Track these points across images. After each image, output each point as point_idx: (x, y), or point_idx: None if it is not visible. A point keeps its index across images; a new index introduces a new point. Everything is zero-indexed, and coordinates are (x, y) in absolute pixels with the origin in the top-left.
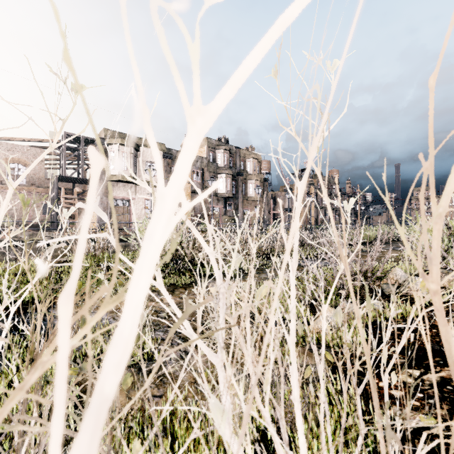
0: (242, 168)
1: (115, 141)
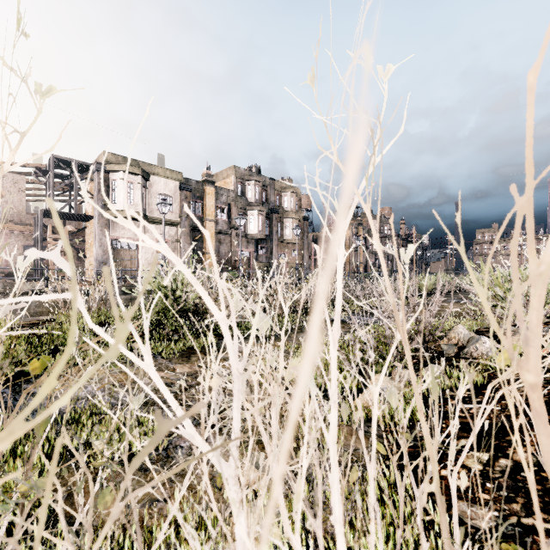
0: (277, 204)
1: (119, 168)
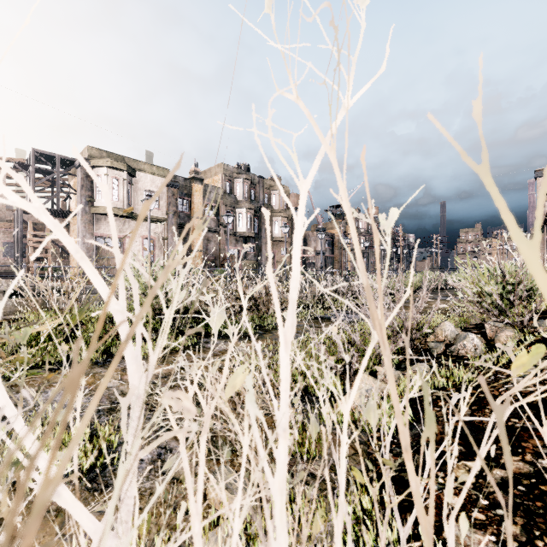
0: (266, 202)
1: (103, 163)
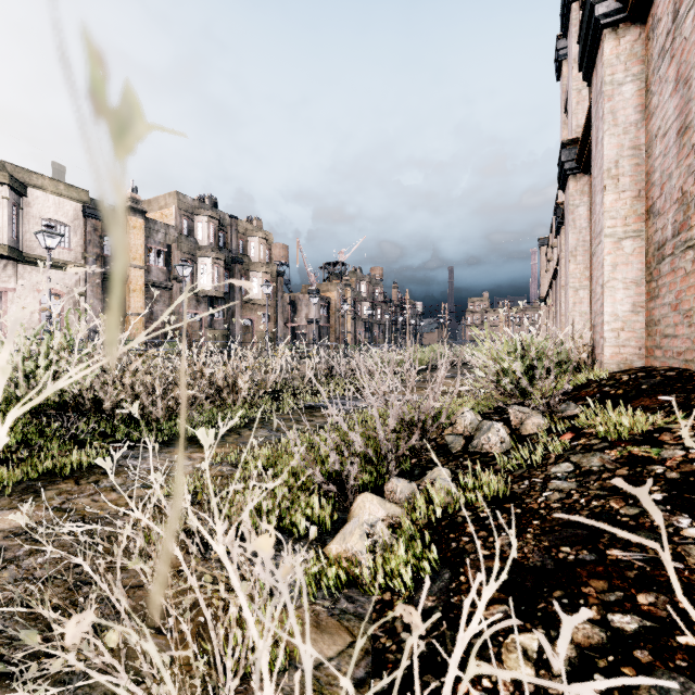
0: (241, 251)
1: None
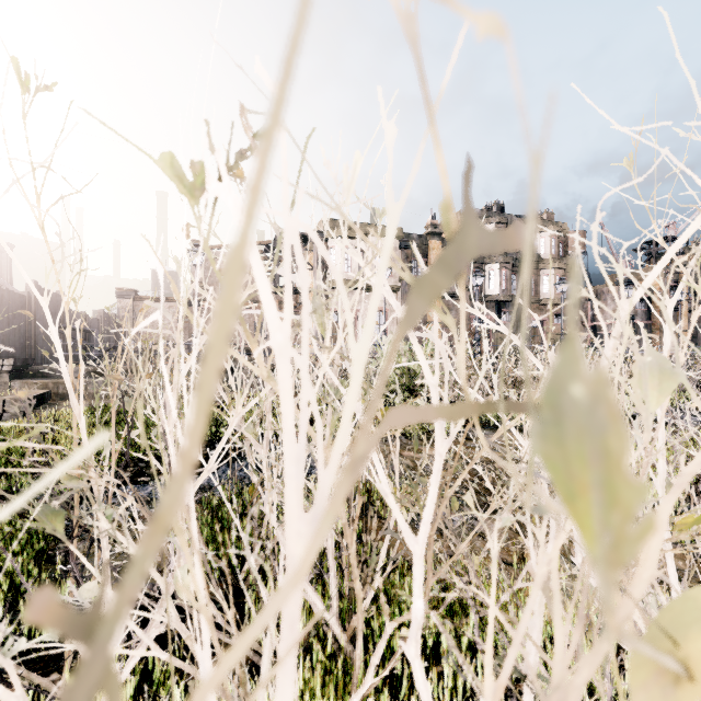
0: None
1: (337, 233)
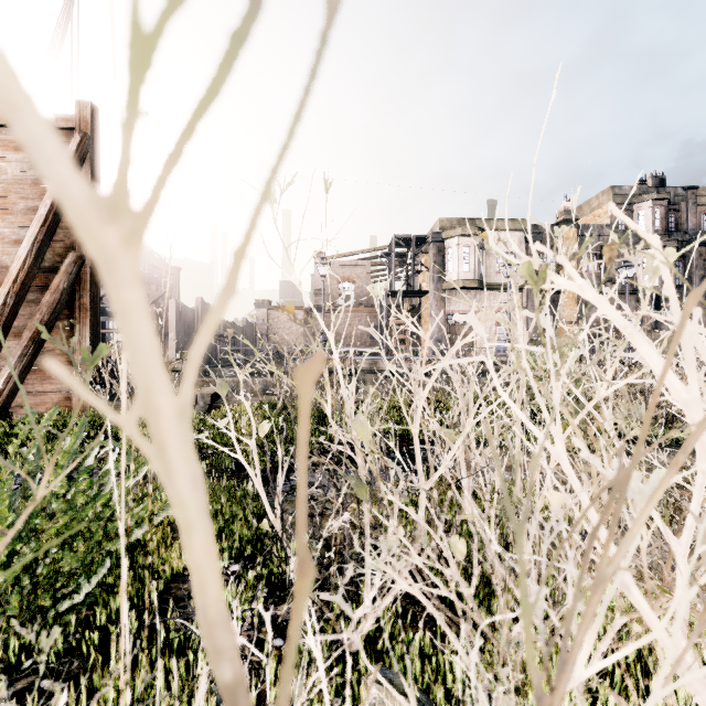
0: (702, 229)
1: (454, 233)
